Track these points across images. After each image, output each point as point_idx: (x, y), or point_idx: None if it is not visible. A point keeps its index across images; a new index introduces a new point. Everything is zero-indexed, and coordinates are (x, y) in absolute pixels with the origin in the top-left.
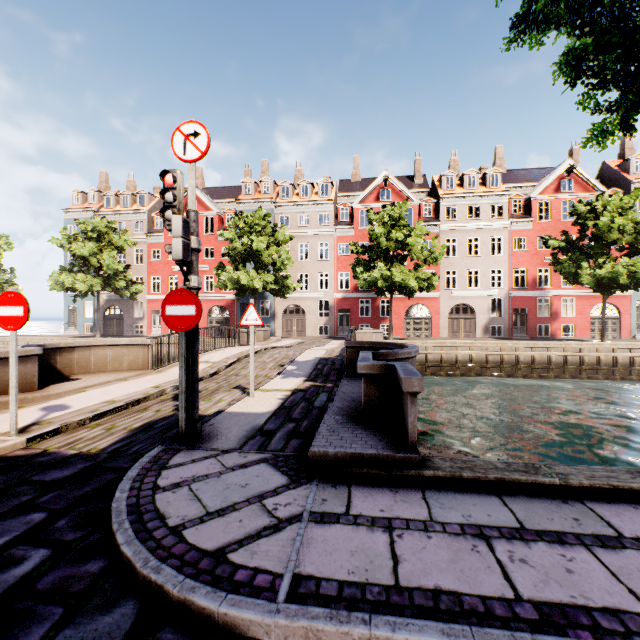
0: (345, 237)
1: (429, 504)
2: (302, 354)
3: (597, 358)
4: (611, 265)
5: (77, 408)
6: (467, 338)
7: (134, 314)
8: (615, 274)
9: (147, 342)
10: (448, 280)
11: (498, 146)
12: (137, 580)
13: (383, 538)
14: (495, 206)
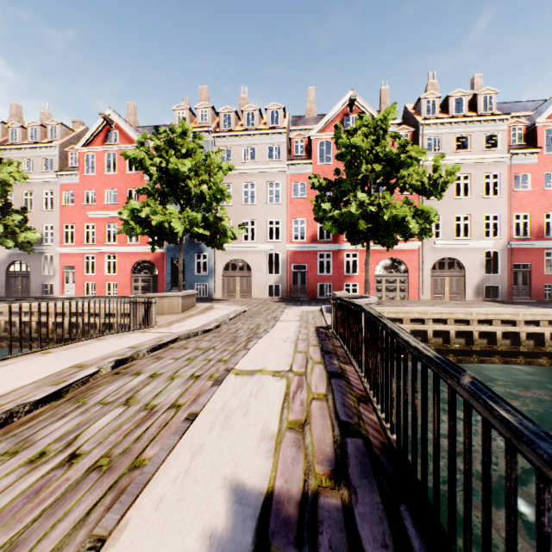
0: (300, 175)
1: None
2: (189, 431)
3: None
4: None
5: None
6: (457, 301)
7: (42, 271)
8: None
9: None
10: None
11: (476, 75)
12: None
13: None
14: (490, 135)
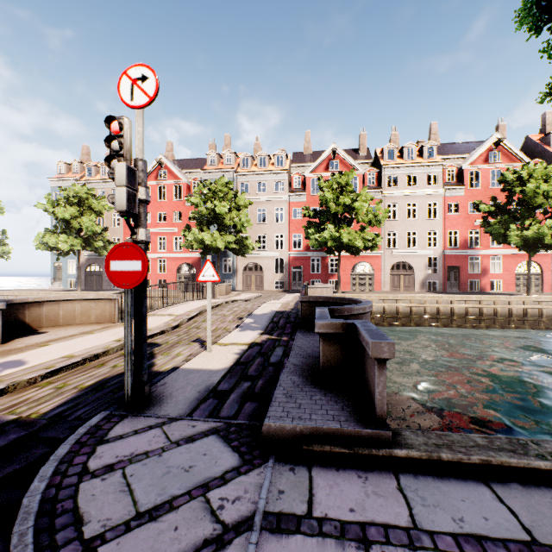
0: (298, 203)
1: (408, 499)
2: (259, 307)
3: (524, 310)
4: (537, 227)
5: (33, 364)
6: (406, 292)
7: None
8: (540, 235)
9: (113, 297)
10: (389, 241)
11: (433, 123)
12: None
13: None
14: (431, 175)
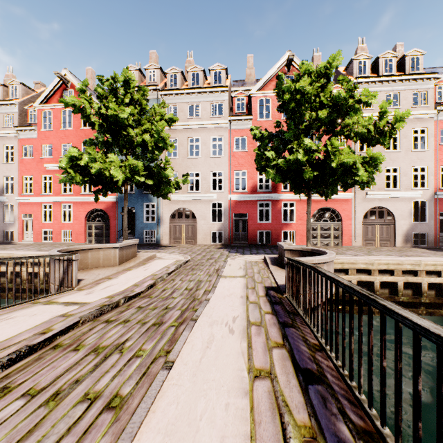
0: (241, 130)
1: None
2: None
3: None
4: None
5: None
6: (388, 248)
7: (4, 218)
8: None
9: None
10: None
11: (398, 44)
12: None
13: None
14: (418, 92)
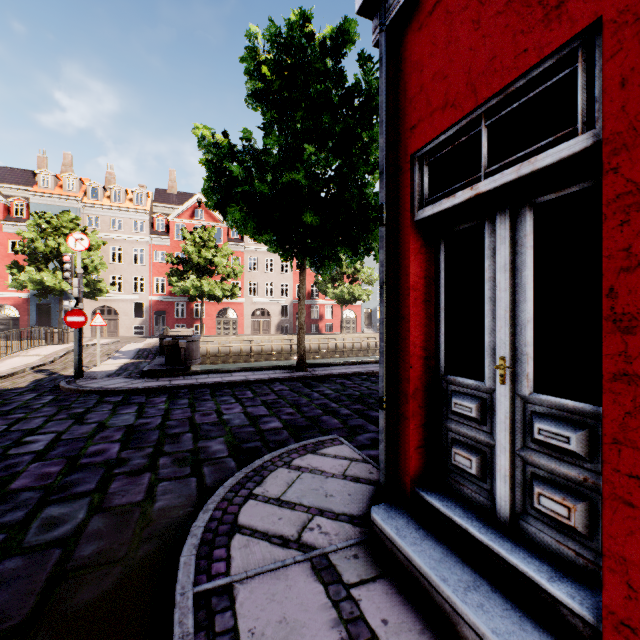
0: (161, 246)
1: (185, 377)
2: (124, 347)
3: (336, 345)
4: (342, 287)
5: None
6: (264, 334)
7: None
8: (344, 293)
9: None
10: (254, 288)
11: None
12: (94, 393)
13: (168, 381)
14: None
